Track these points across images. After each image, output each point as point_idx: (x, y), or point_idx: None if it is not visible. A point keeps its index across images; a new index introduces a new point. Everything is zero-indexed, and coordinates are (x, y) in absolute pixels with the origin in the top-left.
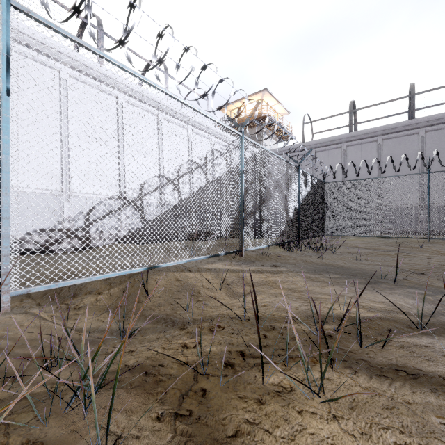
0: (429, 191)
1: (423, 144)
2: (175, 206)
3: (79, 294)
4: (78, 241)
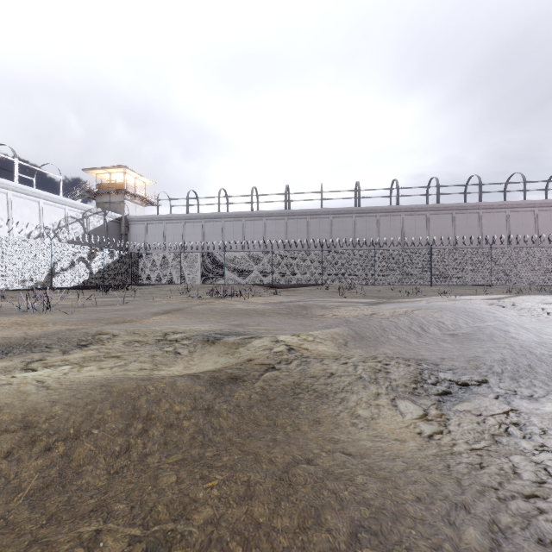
0: (181, 261)
1: (224, 229)
2: None
3: None
4: None
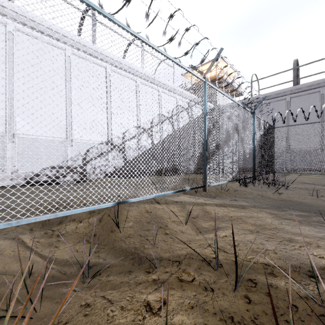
0: None
1: None
2: (149, 149)
3: (64, 221)
4: (77, 175)
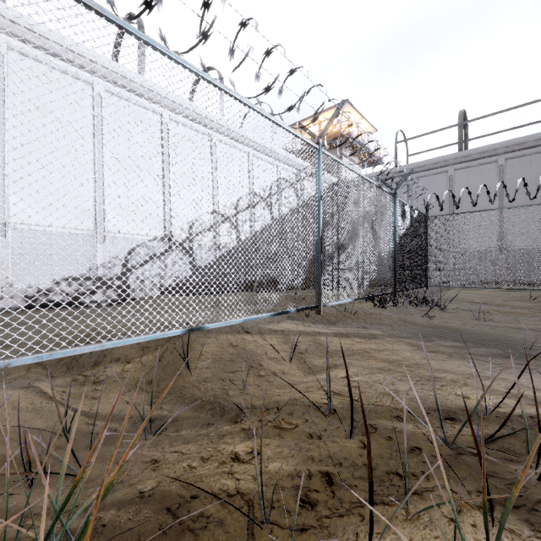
0: None
1: None
2: (232, 249)
3: (103, 362)
4: (114, 292)
